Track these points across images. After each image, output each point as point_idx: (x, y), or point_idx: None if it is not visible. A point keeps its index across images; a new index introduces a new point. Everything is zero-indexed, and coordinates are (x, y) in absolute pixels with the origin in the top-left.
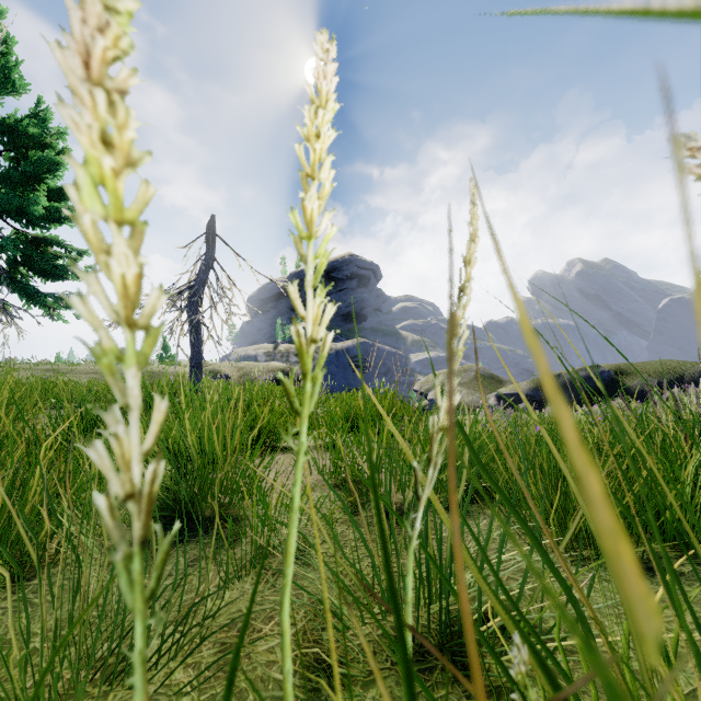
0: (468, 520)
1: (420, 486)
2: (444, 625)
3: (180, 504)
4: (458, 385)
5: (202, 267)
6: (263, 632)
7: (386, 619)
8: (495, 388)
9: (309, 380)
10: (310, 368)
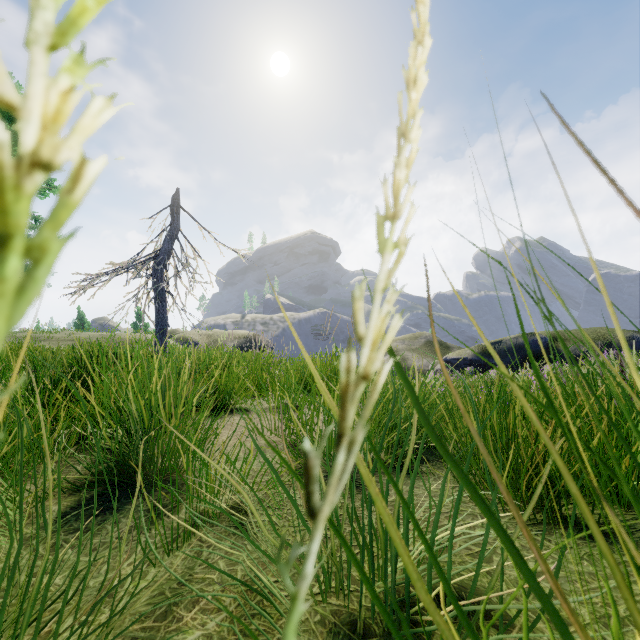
0: (418, 482)
1: (312, 488)
2: (390, 611)
3: (122, 468)
4: (409, 350)
5: (166, 238)
6: (183, 621)
7: (326, 601)
8: (443, 353)
9: (11, 241)
10: (18, 212)
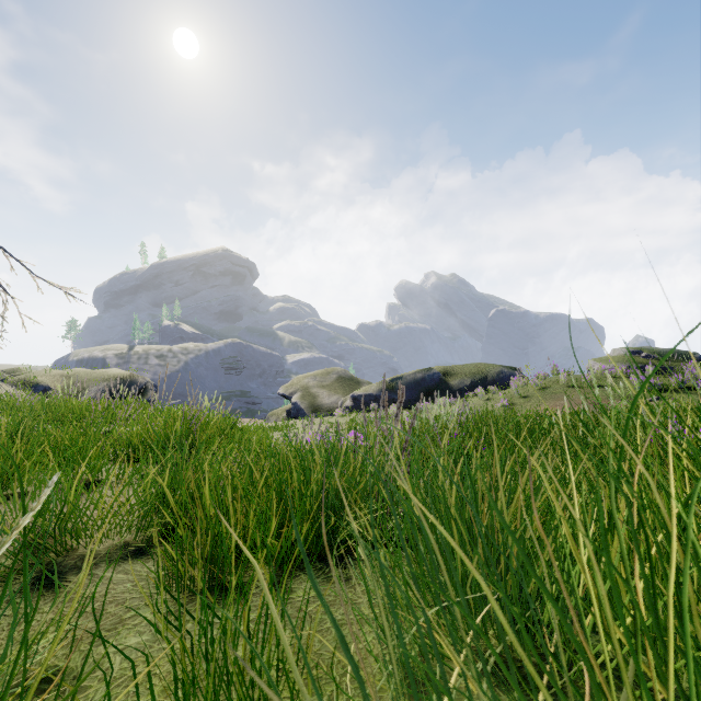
0: (136, 566)
1: None
2: None
3: None
4: (321, 387)
5: None
6: None
7: None
8: (354, 389)
9: None
10: None
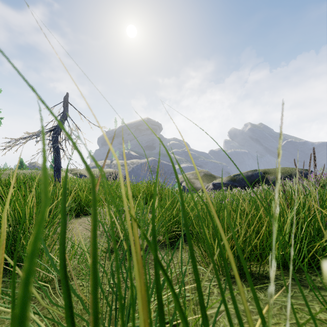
0: (175, 254)
1: None
2: None
3: None
4: (196, 179)
5: (60, 119)
6: None
7: None
8: (212, 180)
9: None
10: None
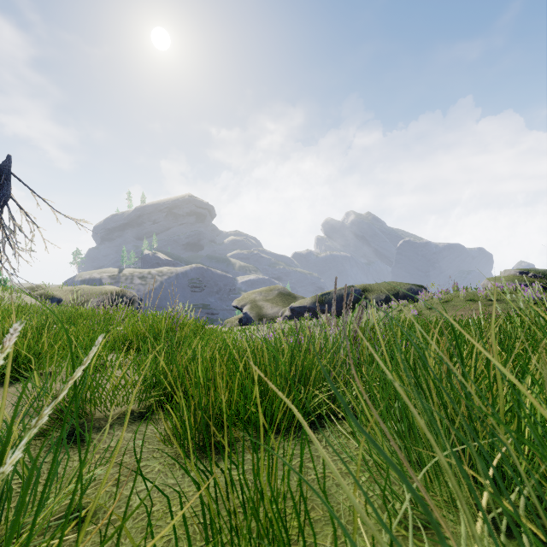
0: (141, 428)
1: None
2: None
3: None
4: (265, 301)
5: None
6: None
7: None
8: (291, 302)
9: None
10: None
